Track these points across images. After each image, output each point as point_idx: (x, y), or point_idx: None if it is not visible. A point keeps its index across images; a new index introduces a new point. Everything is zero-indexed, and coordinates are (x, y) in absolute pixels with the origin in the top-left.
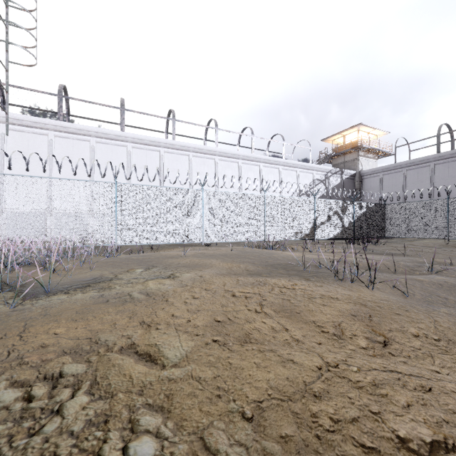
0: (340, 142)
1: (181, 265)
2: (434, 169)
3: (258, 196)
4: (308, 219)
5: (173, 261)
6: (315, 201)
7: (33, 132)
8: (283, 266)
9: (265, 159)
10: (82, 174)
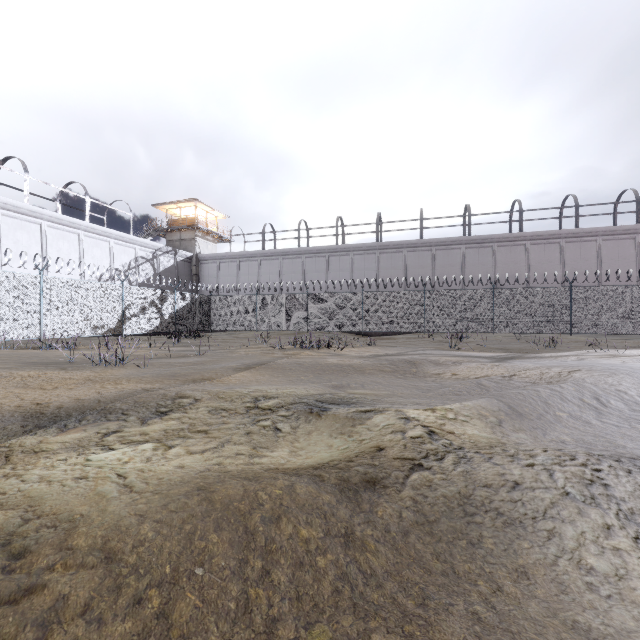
0: (178, 214)
1: None
2: (261, 265)
3: (29, 276)
4: (113, 310)
5: None
6: (124, 289)
7: None
8: (48, 363)
9: (52, 216)
10: None
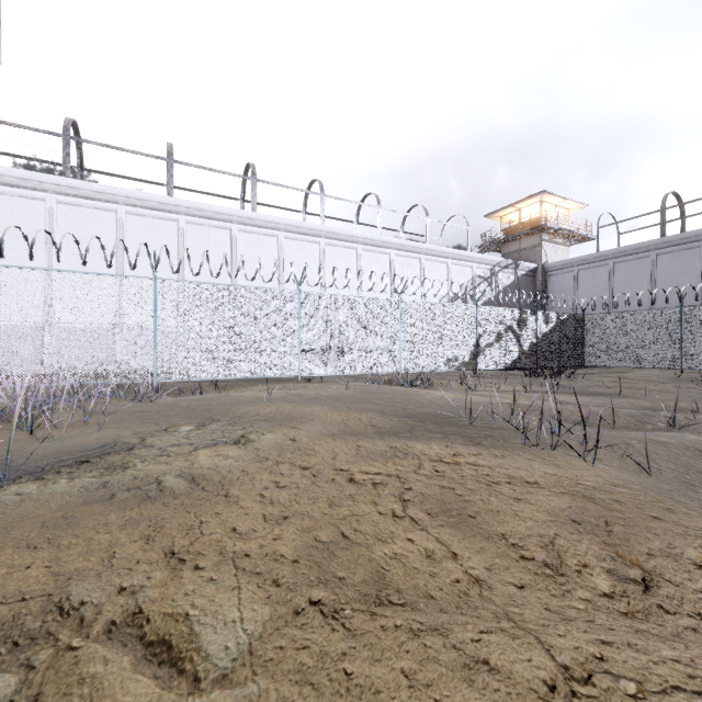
0: (514, 220)
1: (261, 417)
2: (657, 262)
3: (389, 301)
4: (466, 339)
5: (248, 411)
6: (477, 311)
7: (20, 196)
8: (433, 418)
9: (398, 243)
10: (103, 265)
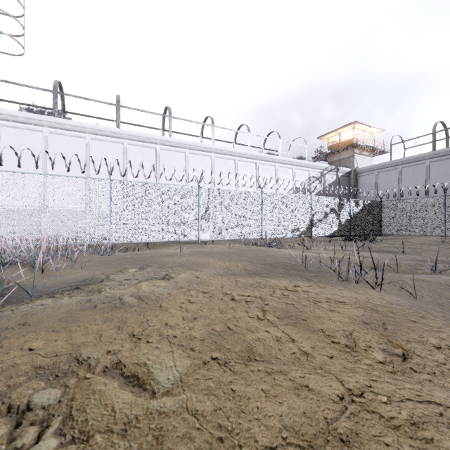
0: (336, 140)
1: (176, 264)
2: (430, 167)
3: (255, 193)
4: (305, 217)
5: (168, 260)
6: (312, 199)
7: (27, 129)
8: (283, 265)
9: (261, 156)
10: (77, 171)
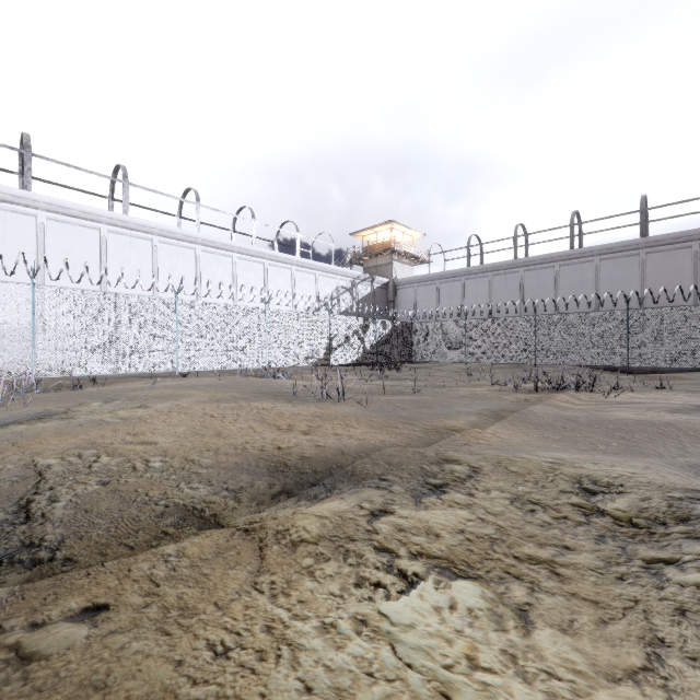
0: (373, 240)
1: (151, 396)
2: (465, 285)
3: (257, 310)
4: (322, 340)
5: (138, 394)
6: (330, 318)
7: None
8: (275, 393)
9: (272, 255)
10: None
